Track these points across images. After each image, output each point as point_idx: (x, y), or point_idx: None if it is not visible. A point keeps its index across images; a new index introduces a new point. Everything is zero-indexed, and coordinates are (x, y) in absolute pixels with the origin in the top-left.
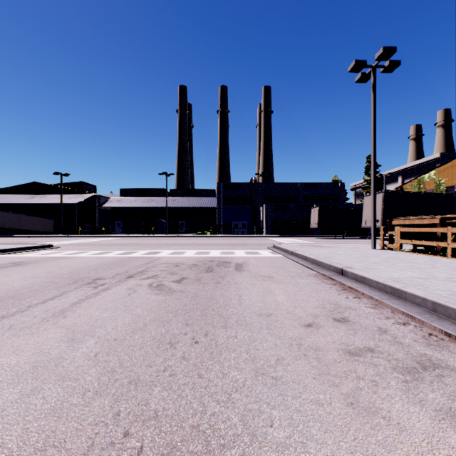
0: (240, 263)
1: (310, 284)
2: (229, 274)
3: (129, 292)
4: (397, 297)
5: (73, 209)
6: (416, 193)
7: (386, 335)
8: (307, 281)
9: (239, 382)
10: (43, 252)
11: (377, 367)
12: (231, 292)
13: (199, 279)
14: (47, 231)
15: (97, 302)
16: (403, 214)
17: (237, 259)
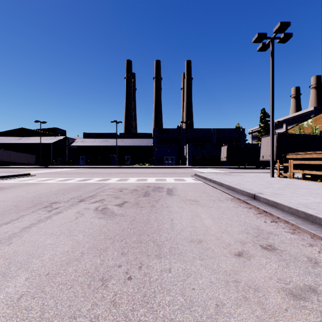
0: (170, 188)
1: (230, 208)
2: (162, 198)
3: (76, 216)
4: (310, 222)
5: (49, 147)
6: (301, 135)
7: (319, 267)
8: (227, 205)
9: None
10: (21, 179)
11: None
12: (164, 216)
13: (137, 203)
14: (30, 163)
15: (45, 226)
16: (291, 150)
17: (168, 185)
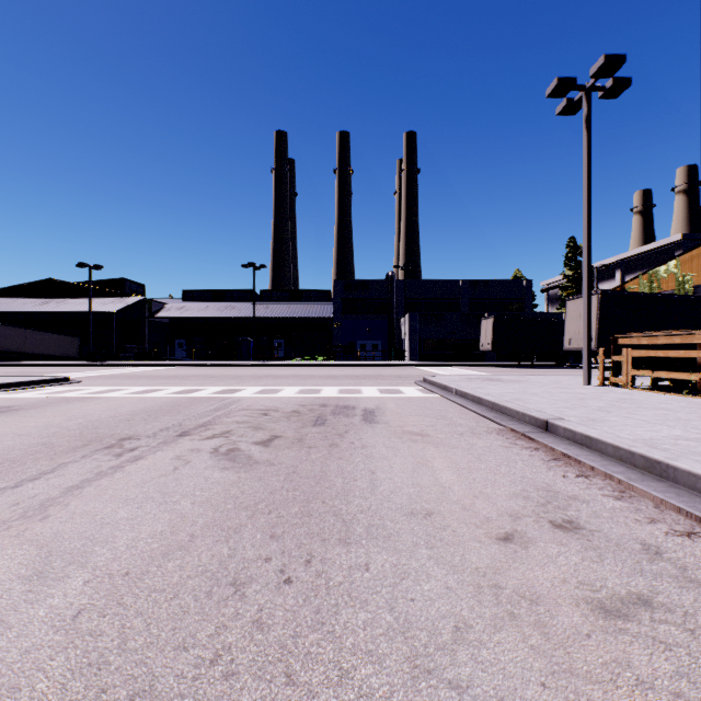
0: (371, 409)
1: (493, 449)
2: (353, 429)
3: (175, 464)
4: (657, 476)
5: (109, 322)
6: (651, 295)
7: (663, 562)
8: (488, 443)
9: (377, 698)
10: (52, 390)
11: (672, 651)
12: (357, 464)
13: (301, 439)
14: (68, 356)
15: (113, 485)
16: (631, 328)
17: (366, 402)
